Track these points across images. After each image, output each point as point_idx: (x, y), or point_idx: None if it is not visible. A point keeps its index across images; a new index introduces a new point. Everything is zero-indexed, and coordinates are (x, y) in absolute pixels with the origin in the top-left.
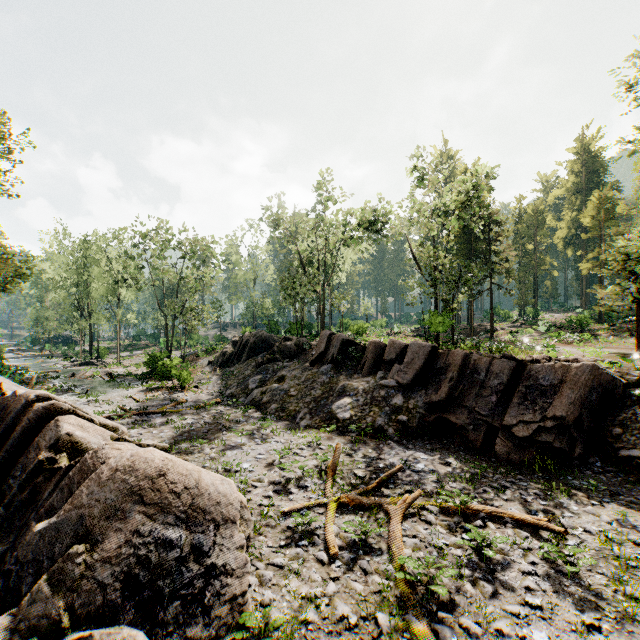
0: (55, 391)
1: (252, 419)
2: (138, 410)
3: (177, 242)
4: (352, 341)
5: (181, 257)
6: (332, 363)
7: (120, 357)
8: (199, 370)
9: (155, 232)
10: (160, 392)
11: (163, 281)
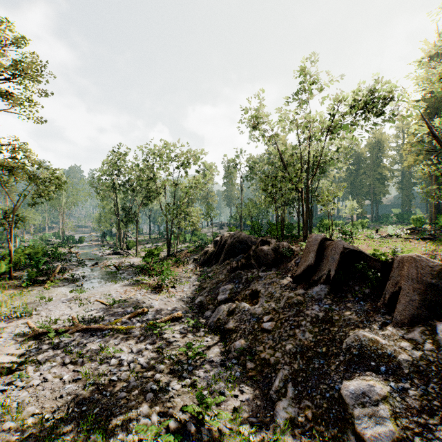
0: (66, 280)
1: (203, 367)
2: (94, 319)
3: (174, 156)
4: (359, 252)
5: (176, 167)
6: (327, 284)
7: (143, 248)
8: (184, 266)
9: (160, 150)
10: (138, 291)
11: (165, 189)
